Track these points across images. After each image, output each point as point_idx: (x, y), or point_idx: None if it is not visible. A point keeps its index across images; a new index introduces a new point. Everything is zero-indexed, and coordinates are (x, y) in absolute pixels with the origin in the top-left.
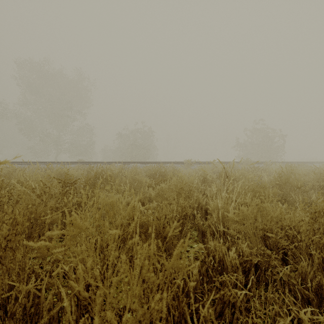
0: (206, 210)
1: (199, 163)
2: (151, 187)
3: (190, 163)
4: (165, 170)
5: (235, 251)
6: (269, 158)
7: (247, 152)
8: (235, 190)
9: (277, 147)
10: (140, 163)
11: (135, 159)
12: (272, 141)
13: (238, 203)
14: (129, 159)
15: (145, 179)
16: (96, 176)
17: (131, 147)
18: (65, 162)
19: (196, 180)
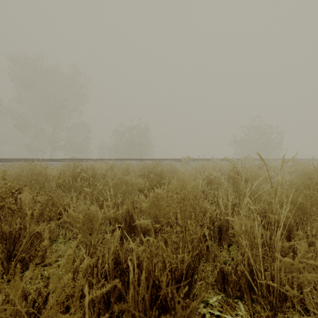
0: (220, 228)
1: (197, 160)
2: (143, 191)
3: (188, 160)
4: (162, 169)
5: (286, 317)
6: (267, 155)
7: (244, 149)
8: (263, 199)
9: (275, 143)
10: (135, 160)
11: (131, 156)
12: (269, 138)
13: (271, 221)
14: (125, 156)
15: (137, 181)
16: (74, 178)
17: (127, 143)
18: (53, 159)
19: (200, 182)
